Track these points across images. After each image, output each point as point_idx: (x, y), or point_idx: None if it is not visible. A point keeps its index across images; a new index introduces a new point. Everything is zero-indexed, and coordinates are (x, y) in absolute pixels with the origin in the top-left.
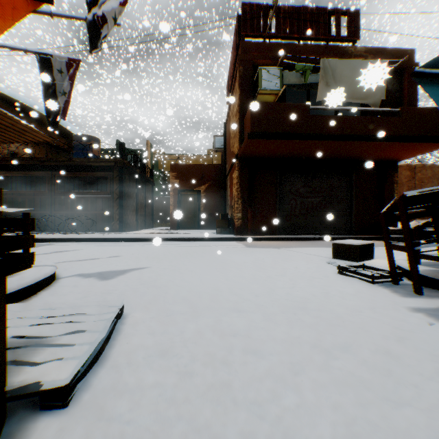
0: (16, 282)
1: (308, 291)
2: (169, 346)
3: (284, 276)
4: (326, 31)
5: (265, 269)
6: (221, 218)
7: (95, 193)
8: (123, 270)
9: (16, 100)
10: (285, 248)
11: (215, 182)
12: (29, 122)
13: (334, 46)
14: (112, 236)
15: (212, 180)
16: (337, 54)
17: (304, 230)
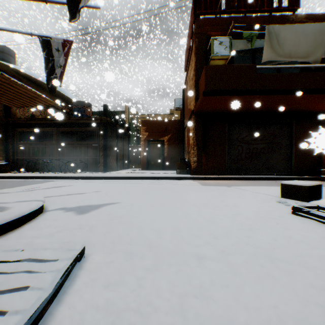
0: (0, 217)
1: (268, 234)
2: (120, 309)
3: (239, 215)
4: (269, 3)
5: (220, 207)
6: (180, 161)
7: (86, 143)
8: (98, 205)
9: (34, 78)
10: (235, 187)
11: (175, 134)
12: (42, 93)
13: (276, 16)
14: (97, 175)
15: (173, 132)
16: (279, 22)
17: (249, 171)
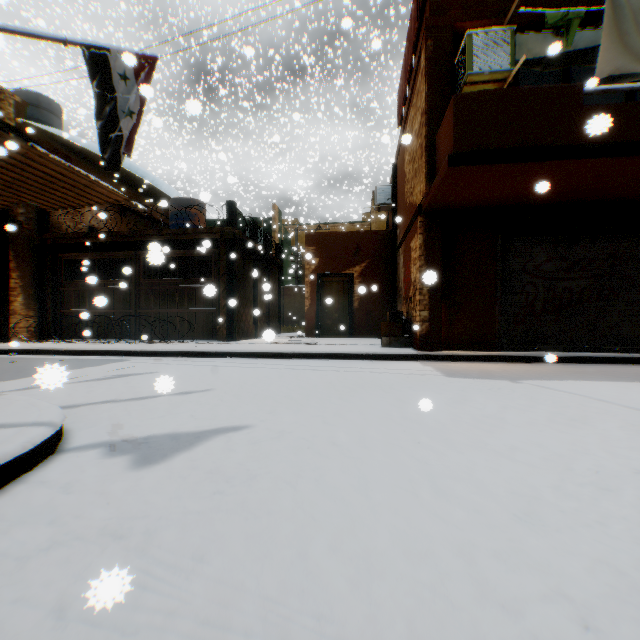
0: None
1: None
2: None
3: (606, 492)
4: None
5: (527, 452)
6: (391, 319)
7: (193, 281)
8: (195, 433)
9: (95, 154)
10: (529, 382)
11: (377, 260)
12: (111, 184)
13: None
14: (213, 348)
15: (372, 257)
16: None
17: (553, 343)
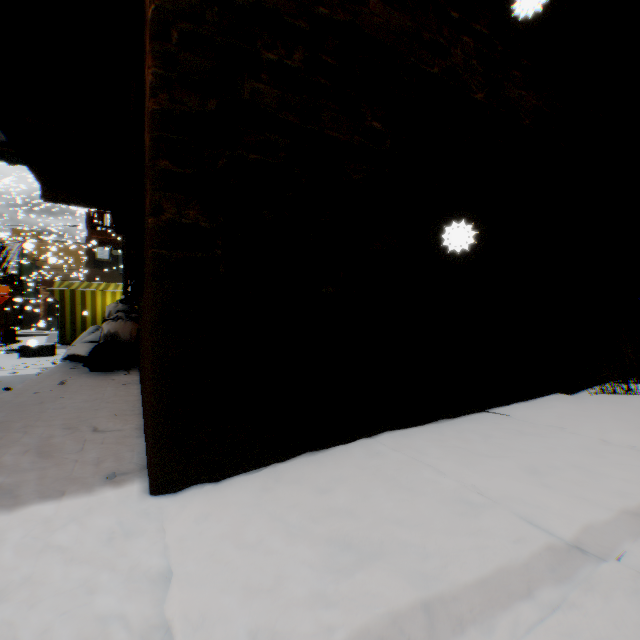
0: None
1: None
2: None
3: None
4: None
5: None
6: None
7: None
8: None
9: None
10: None
11: None
12: None
13: None
14: None
15: None
16: None
17: None
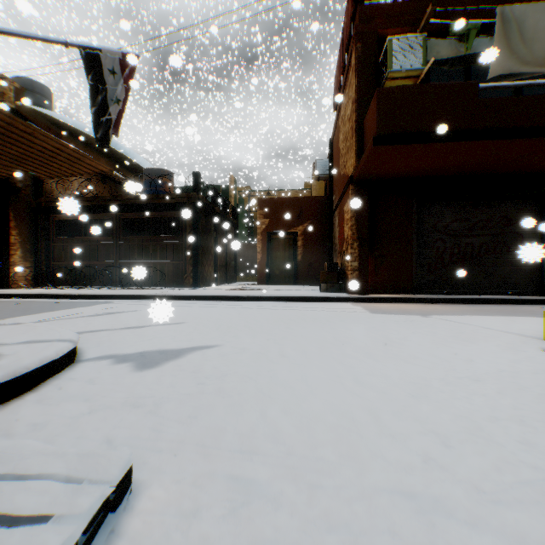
0: None
1: None
2: None
3: (476, 382)
4: None
5: (425, 359)
6: (328, 269)
7: (164, 238)
8: (178, 350)
9: (81, 131)
10: (436, 316)
11: (316, 221)
12: (94, 156)
13: None
14: (182, 292)
15: (313, 218)
16: (521, 2)
17: (458, 288)
